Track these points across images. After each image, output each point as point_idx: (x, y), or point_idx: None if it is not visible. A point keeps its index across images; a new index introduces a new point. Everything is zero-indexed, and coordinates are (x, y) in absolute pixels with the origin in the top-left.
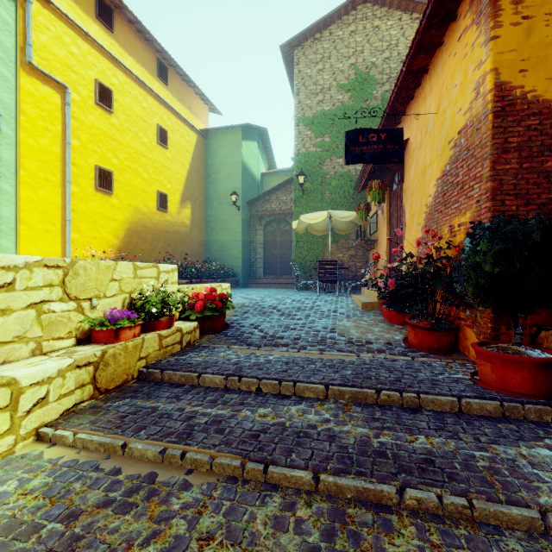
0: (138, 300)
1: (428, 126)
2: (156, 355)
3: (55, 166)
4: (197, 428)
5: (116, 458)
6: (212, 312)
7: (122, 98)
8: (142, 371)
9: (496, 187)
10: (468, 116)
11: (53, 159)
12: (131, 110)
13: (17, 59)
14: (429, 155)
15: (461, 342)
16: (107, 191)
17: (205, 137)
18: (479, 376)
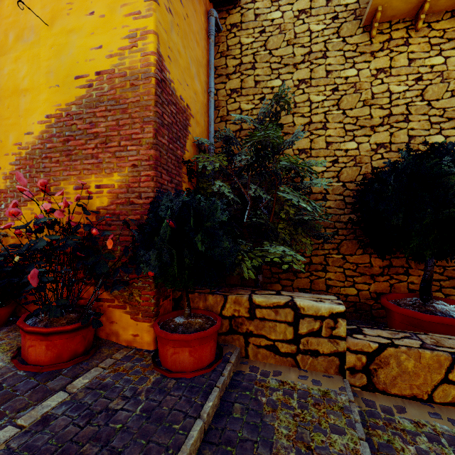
0: None
1: (24, 32)
2: None
3: None
4: None
5: None
6: None
7: None
8: None
9: (158, 157)
10: (118, 63)
11: None
12: None
13: None
14: (27, 75)
15: (104, 328)
16: None
17: None
18: (167, 366)
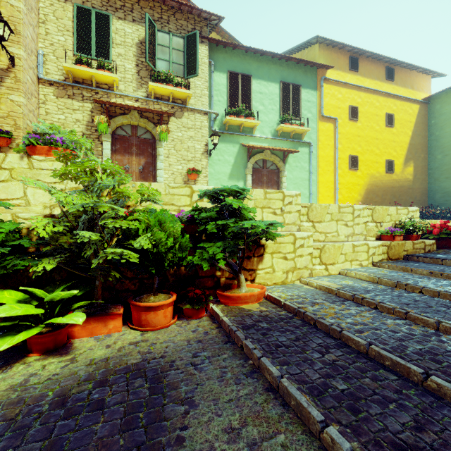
0: (398, 225)
1: None
2: (411, 251)
3: (331, 162)
4: (446, 271)
5: (409, 273)
6: (446, 235)
7: (362, 108)
8: (405, 256)
9: None
10: None
11: (330, 159)
12: (368, 113)
13: (317, 117)
14: None
15: None
16: (355, 168)
17: (427, 103)
18: None
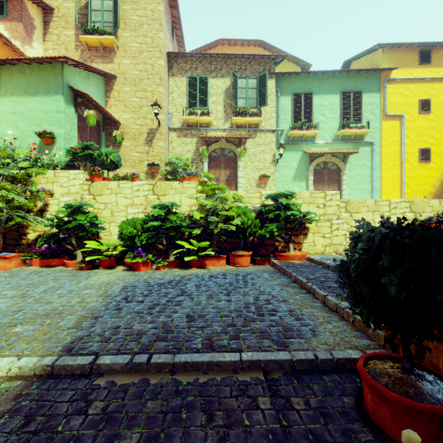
0: (441, 215)
1: None
2: None
3: (396, 157)
4: None
5: None
6: None
7: (437, 99)
8: None
9: None
10: None
11: (395, 155)
12: None
13: (380, 117)
14: None
15: None
16: (426, 161)
17: None
18: None
